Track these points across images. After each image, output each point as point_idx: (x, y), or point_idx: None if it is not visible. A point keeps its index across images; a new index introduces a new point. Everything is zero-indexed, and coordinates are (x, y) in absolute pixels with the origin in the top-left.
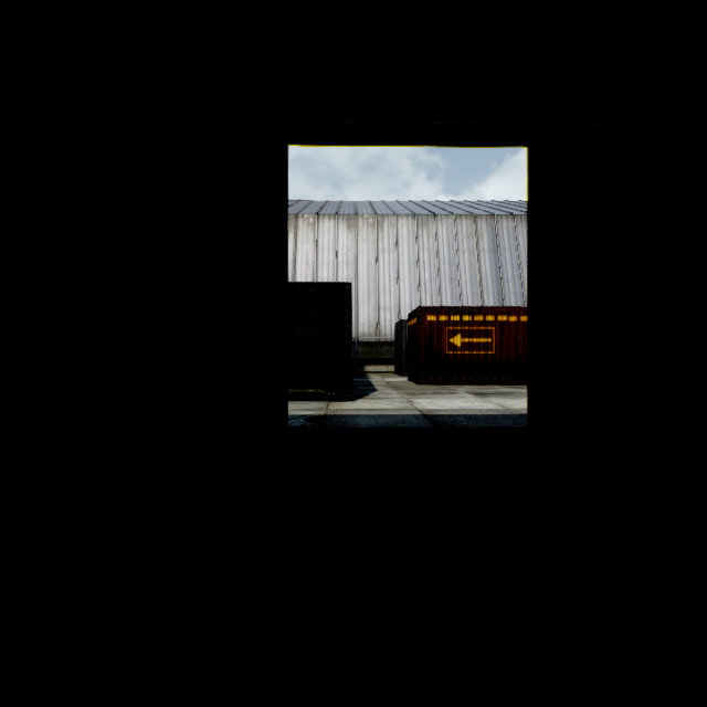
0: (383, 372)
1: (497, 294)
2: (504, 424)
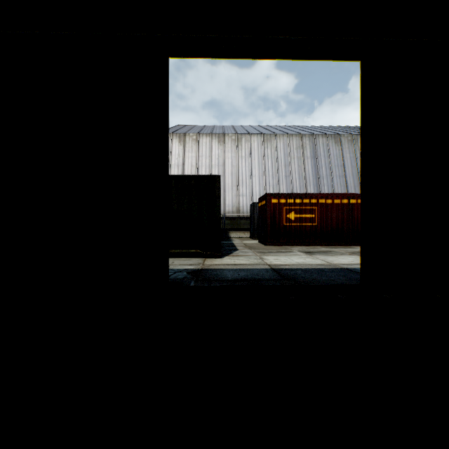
0: (242, 237)
1: (316, 185)
2: (331, 276)
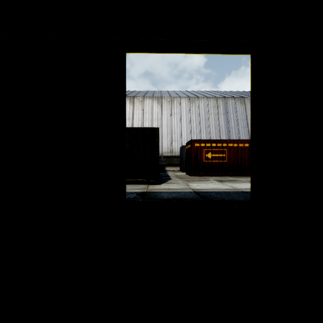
0: (174, 170)
1: (227, 134)
2: (234, 196)
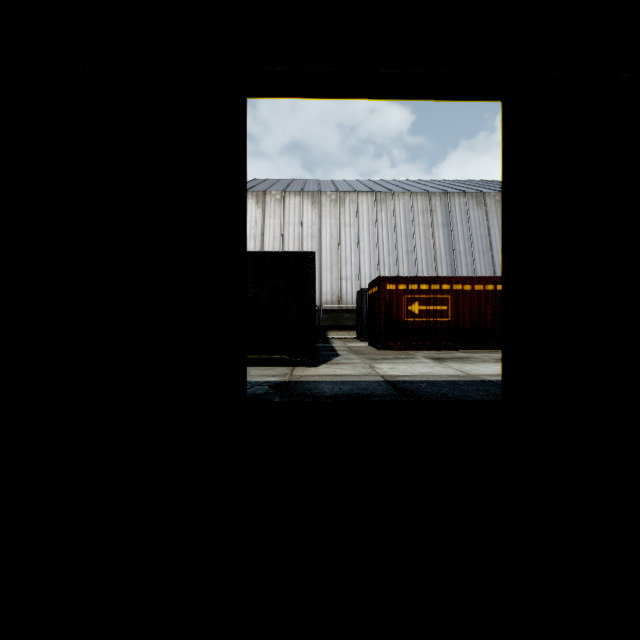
0: (345, 338)
1: (450, 265)
2: (467, 391)
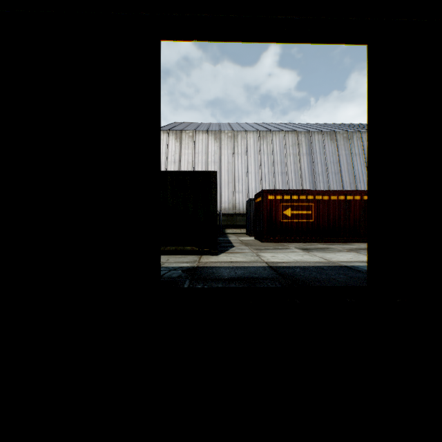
0: (238, 233)
1: (312, 182)
2: (331, 275)
